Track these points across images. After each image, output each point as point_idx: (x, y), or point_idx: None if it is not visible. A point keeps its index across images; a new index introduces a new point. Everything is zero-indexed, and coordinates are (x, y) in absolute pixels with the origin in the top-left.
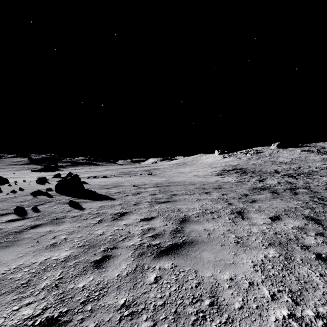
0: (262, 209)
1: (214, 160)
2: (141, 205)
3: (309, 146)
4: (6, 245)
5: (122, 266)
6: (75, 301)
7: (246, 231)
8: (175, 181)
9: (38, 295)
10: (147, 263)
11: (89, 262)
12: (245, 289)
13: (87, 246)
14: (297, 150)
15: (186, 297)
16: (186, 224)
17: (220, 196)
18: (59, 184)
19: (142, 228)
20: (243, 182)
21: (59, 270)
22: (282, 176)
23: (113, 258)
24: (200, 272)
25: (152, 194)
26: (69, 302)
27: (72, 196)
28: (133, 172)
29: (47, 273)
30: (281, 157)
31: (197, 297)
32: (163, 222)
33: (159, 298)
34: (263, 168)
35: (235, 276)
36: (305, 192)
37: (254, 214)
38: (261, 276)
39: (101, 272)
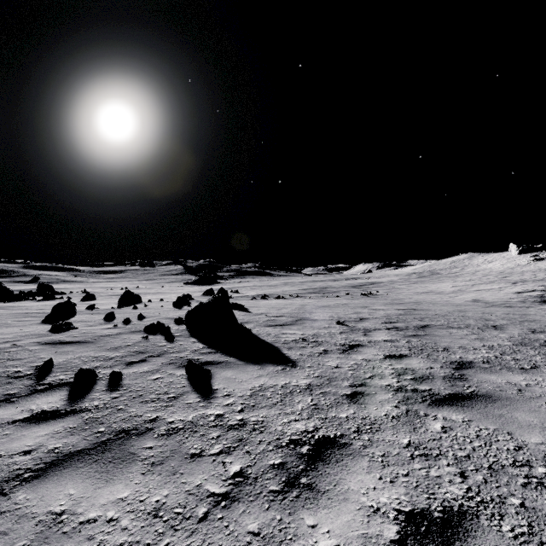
0: None
1: (508, 265)
2: (374, 405)
3: None
4: None
5: None
6: None
7: None
8: (433, 313)
9: None
10: None
11: None
12: None
13: None
14: None
15: None
16: None
17: None
18: (190, 312)
19: None
20: None
21: None
22: None
23: None
24: None
25: (392, 354)
26: None
27: (207, 343)
28: (330, 290)
29: None
30: None
31: None
32: None
33: None
34: None
35: None
36: None
37: None
38: None
39: None
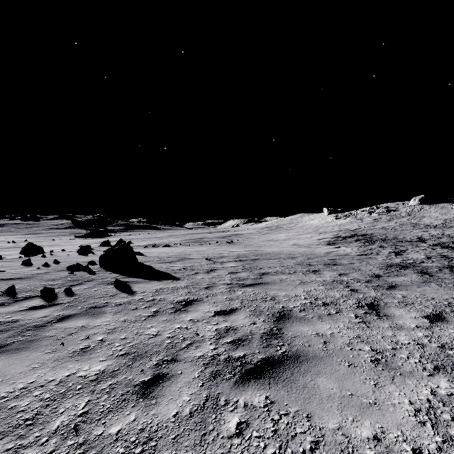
0: (410, 300)
1: (322, 222)
2: (216, 289)
3: None
4: (19, 347)
5: (183, 396)
6: None
7: (388, 339)
8: (265, 252)
9: (45, 444)
10: (224, 393)
11: (132, 385)
12: None
13: (132, 354)
14: (453, 207)
15: None
16: (285, 322)
17: (336, 278)
18: (104, 255)
19: (217, 328)
20: (369, 256)
21: (85, 397)
22: (432, 247)
23: (170, 380)
24: (317, 417)
25: (232, 272)
26: None
27: (121, 274)
28: (205, 240)
29: (66, 402)
30: (427, 217)
31: None
32: (249, 317)
33: None
34: (399, 235)
35: (384, 433)
36: None
37: (397, 310)
38: (435, 437)
39: (149, 405)
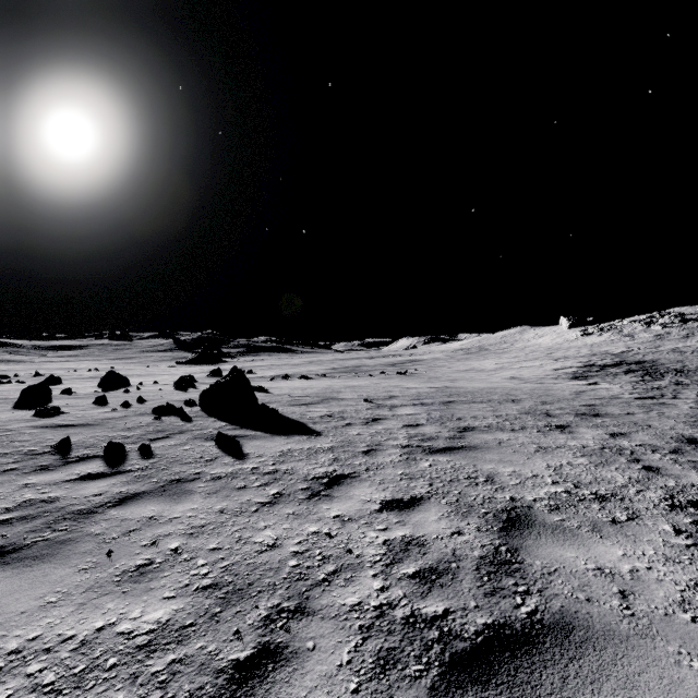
0: None
1: (558, 340)
2: (383, 456)
3: None
4: (40, 554)
5: None
6: None
7: None
8: (464, 390)
9: None
10: None
11: (212, 668)
12: None
13: (224, 588)
14: None
15: None
16: (524, 535)
17: (607, 442)
18: (206, 392)
19: (386, 538)
20: (660, 400)
21: (116, 692)
22: None
23: (290, 666)
24: None
25: (410, 424)
26: None
27: (230, 422)
28: (364, 369)
29: None
30: None
31: None
32: (447, 518)
33: None
34: None
35: None
36: None
37: None
38: None
39: None
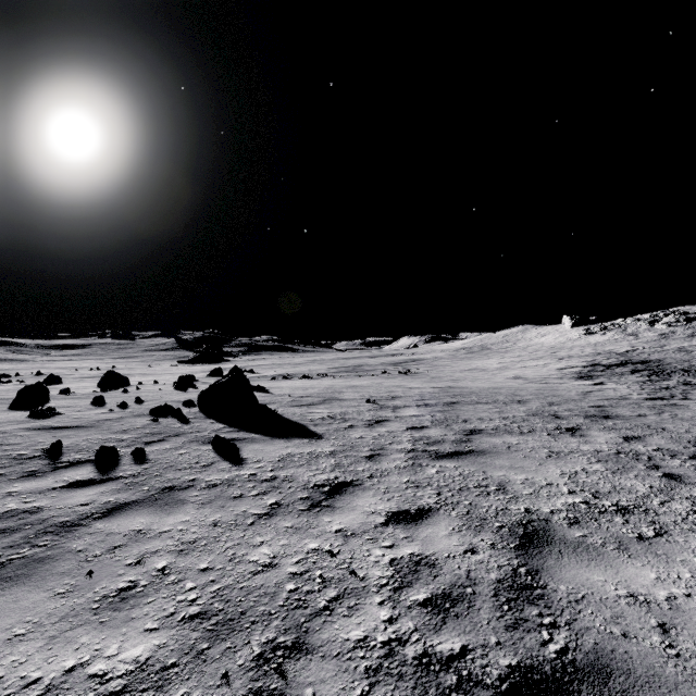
0: None
1: (560, 339)
2: (388, 461)
3: None
4: (14, 575)
5: None
6: None
7: None
8: (468, 390)
9: None
10: None
11: None
12: None
13: (214, 618)
14: None
15: None
16: (544, 554)
17: (621, 446)
18: (205, 392)
19: (392, 556)
20: (671, 401)
21: None
22: None
23: None
24: None
25: (414, 426)
26: None
27: (228, 424)
28: (365, 368)
29: None
30: None
31: None
32: (459, 533)
33: None
34: None
35: None
36: None
37: None
38: None
39: None
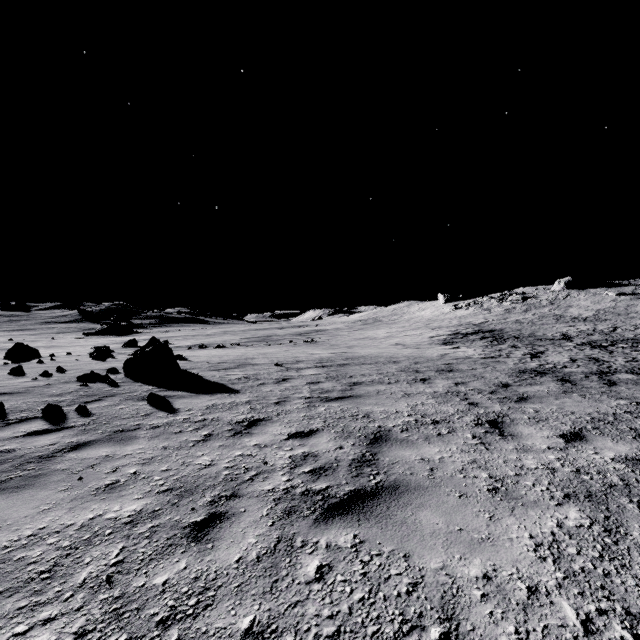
0: (543, 416)
1: (436, 313)
2: (291, 405)
3: (634, 284)
4: (20, 485)
5: (248, 538)
6: (145, 617)
7: (511, 464)
8: (358, 355)
9: (69, 599)
10: (301, 533)
11: (180, 527)
12: (520, 603)
13: (179, 490)
14: (609, 294)
15: (387, 617)
16: (382, 446)
17: (451, 388)
18: (130, 360)
19: (291, 454)
20: (497, 359)
21: (118, 543)
22: (579, 346)
23: (230, 520)
24: (416, 557)
25: (312, 382)
26: (133, 619)
27: (156, 385)
28: (275, 338)
29: (93, 550)
30: (574, 306)
31: (412, 620)
32: (334, 440)
33: (326, 617)
34: (537, 330)
35: (496, 571)
36: (631, 380)
37: (527, 428)
38: (555, 573)
39: (204, 550)
